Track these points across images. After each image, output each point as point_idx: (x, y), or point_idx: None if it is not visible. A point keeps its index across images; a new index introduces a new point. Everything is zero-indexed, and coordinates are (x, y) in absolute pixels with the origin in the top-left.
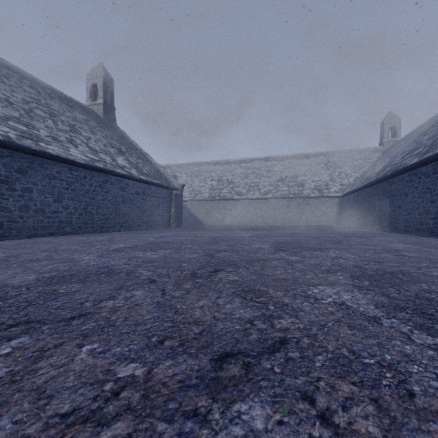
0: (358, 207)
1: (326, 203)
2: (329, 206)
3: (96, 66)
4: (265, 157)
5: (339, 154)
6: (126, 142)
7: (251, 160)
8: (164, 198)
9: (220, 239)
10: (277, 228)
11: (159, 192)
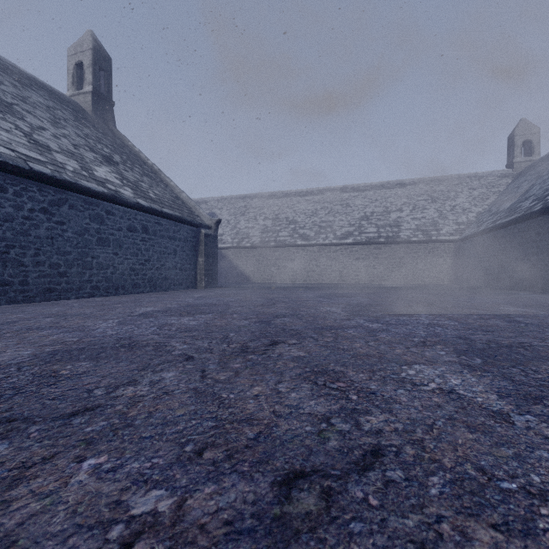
0: (498, 256)
1: (435, 251)
2: (440, 255)
3: (83, 35)
4: (341, 187)
5: (449, 181)
6: (128, 152)
7: (320, 191)
8: (186, 241)
9: (279, 328)
10: (370, 289)
11: (177, 230)
